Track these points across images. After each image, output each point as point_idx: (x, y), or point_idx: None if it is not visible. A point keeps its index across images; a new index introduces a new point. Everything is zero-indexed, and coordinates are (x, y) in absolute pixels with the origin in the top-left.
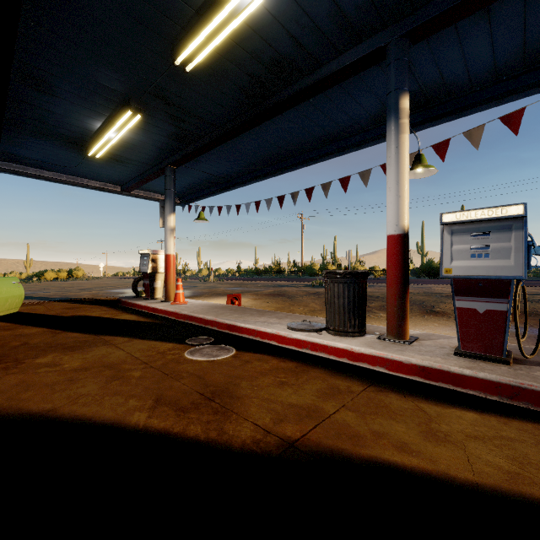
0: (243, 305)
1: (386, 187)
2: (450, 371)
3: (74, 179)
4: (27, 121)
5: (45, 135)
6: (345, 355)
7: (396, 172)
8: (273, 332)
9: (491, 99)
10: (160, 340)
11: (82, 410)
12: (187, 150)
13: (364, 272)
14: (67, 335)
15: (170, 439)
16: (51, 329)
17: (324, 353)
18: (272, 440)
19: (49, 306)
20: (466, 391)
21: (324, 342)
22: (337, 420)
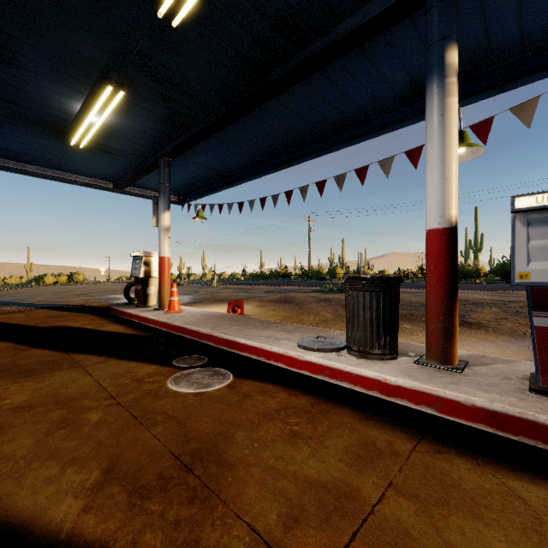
0: (246, 314)
1: (427, 168)
2: (538, 422)
3: (61, 174)
4: None
5: (19, 120)
6: (376, 387)
7: (441, 147)
8: (281, 352)
9: (546, 66)
10: (142, 360)
11: None
12: (182, 138)
13: (397, 278)
14: (32, 353)
15: None
16: (17, 344)
17: (347, 382)
18: None
19: (31, 314)
20: None
21: (347, 369)
22: (386, 520)
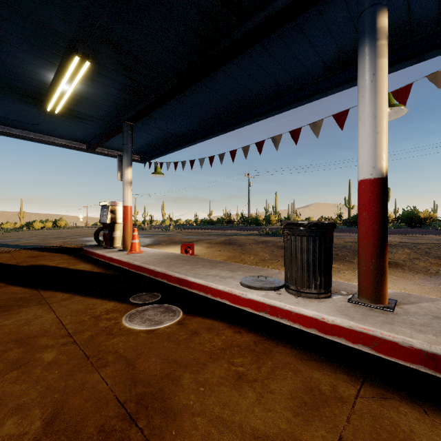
0: (196, 254)
1: (359, 124)
2: None
3: (41, 136)
4: None
5: (1, 88)
6: (314, 325)
7: (373, 104)
8: (226, 290)
9: None
10: (102, 297)
11: None
12: (142, 105)
13: (331, 224)
14: (7, 290)
15: None
16: None
17: (286, 319)
18: None
19: (15, 254)
20: None
21: (286, 307)
22: None
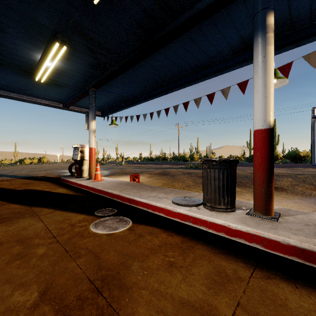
0: (141, 182)
1: (254, 91)
2: None
3: (31, 98)
4: None
5: (4, 65)
6: (223, 230)
7: (264, 77)
8: (162, 207)
9: None
10: (76, 211)
11: None
12: (102, 76)
13: (235, 160)
14: (9, 206)
15: None
16: (0, 201)
17: (204, 226)
18: None
19: (13, 182)
20: None
21: (204, 218)
22: None
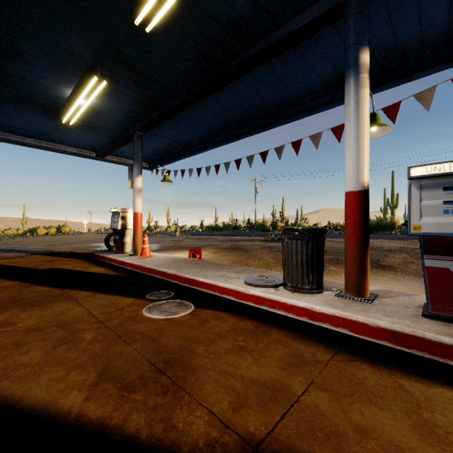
0: (204, 259)
1: (345, 143)
2: (425, 338)
3: (53, 145)
4: (3, 88)
5: (21, 103)
6: (305, 314)
7: (356, 127)
8: (231, 288)
9: (442, 62)
10: (122, 294)
11: (12, 388)
12: (152, 117)
13: (322, 229)
14: (34, 289)
15: (103, 437)
16: (21, 282)
17: (283, 310)
18: (231, 441)
19: (29, 259)
20: (445, 362)
21: (283, 300)
22: (307, 406)
